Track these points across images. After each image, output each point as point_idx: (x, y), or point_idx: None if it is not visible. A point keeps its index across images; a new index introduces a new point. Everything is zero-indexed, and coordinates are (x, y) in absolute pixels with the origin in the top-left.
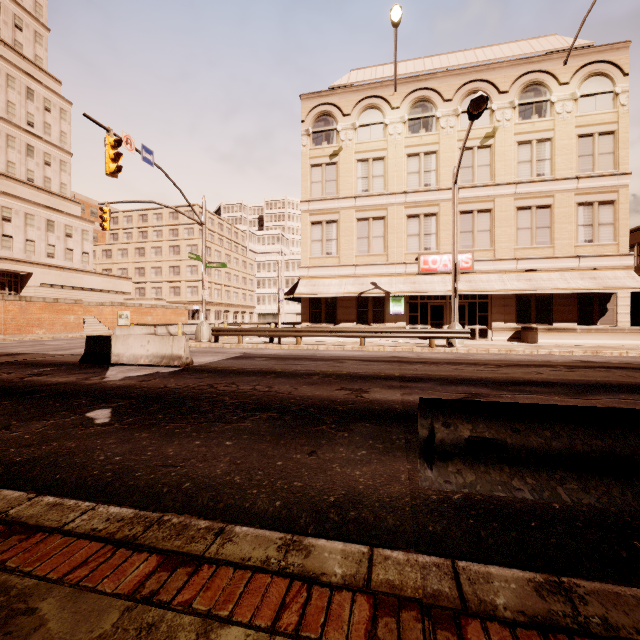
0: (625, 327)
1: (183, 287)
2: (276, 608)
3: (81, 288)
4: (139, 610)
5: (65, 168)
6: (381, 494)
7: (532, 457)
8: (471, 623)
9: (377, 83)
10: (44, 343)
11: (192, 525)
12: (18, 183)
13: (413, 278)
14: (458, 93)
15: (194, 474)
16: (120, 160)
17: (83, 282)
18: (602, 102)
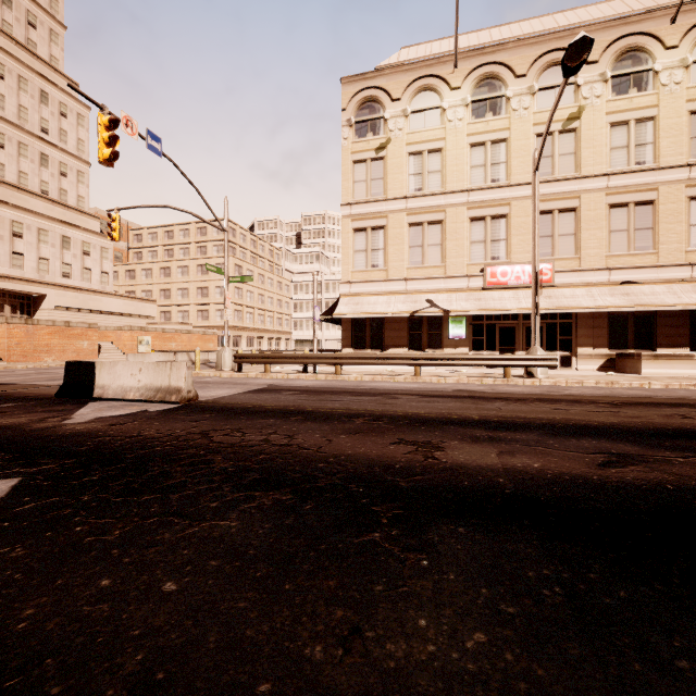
0: None
1: (212, 310)
2: None
3: (100, 311)
4: None
5: (83, 179)
6: None
7: None
8: None
9: (433, 59)
10: (44, 372)
11: None
12: (31, 195)
13: (478, 294)
14: (534, 66)
15: None
16: (117, 145)
17: (102, 305)
18: None
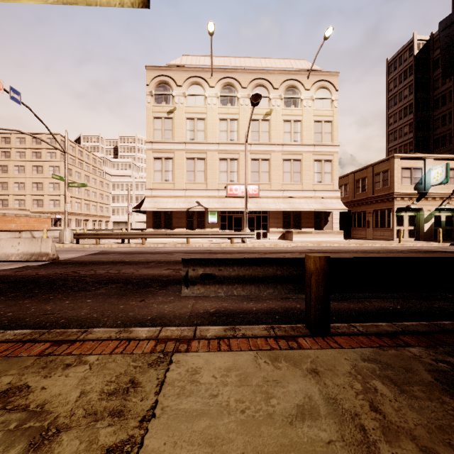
0: (335, 231)
1: (46, 200)
2: (113, 348)
3: None
4: (44, 358)
5: None
6: (176, 313)
7: (225, 280)
8: (194, 341)
9: (200, 68)
10: None
11: (69, 331)
12: None
13: (223, 199)
14: (250, 84)
15: (66, 316)
16: None
17: None
18: (326, 104)
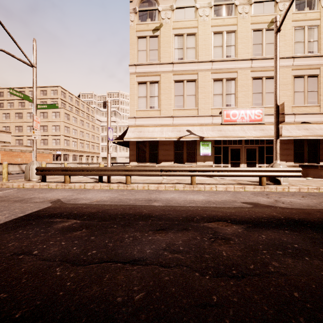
0: None
1: (50, 139)
2: None
3: None
4: None
5: None
6: None
7: None
8: None
9: None
10: None
11: None
12: None
13: (219, 127)
14: None
15: None
16: None
17: None
18: None
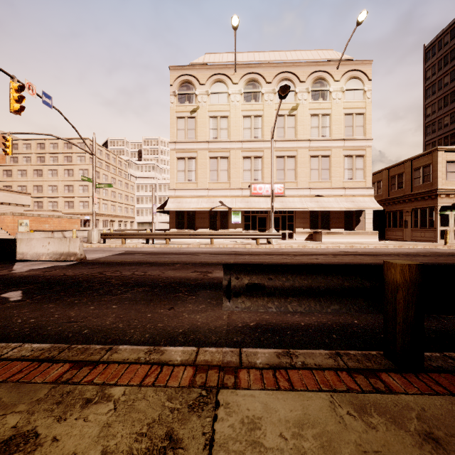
0: (369, 231)
1: (76, 202)
2: (142, 377)
3: None
4: (61, 387)
5: None
6: (210, 326)
7: (277, 291)
8: (242, 370)
9: (223, 65)
10: None
11: (91, 348)
12: None
13: (247, 199)
14: (275, 79)
15: (90, 325)
16: (23, 101)
17: None
18: (357, 95)
